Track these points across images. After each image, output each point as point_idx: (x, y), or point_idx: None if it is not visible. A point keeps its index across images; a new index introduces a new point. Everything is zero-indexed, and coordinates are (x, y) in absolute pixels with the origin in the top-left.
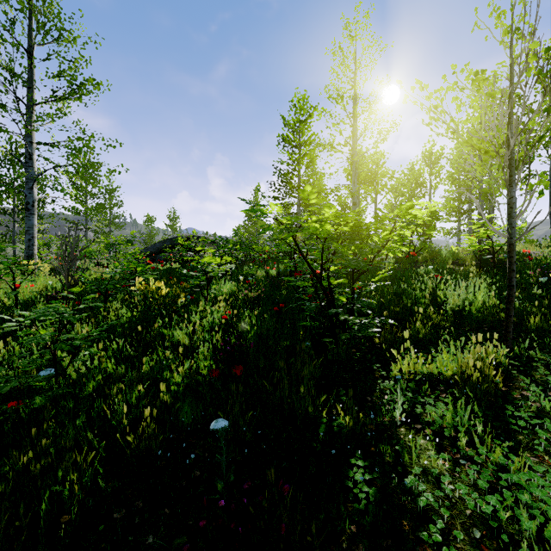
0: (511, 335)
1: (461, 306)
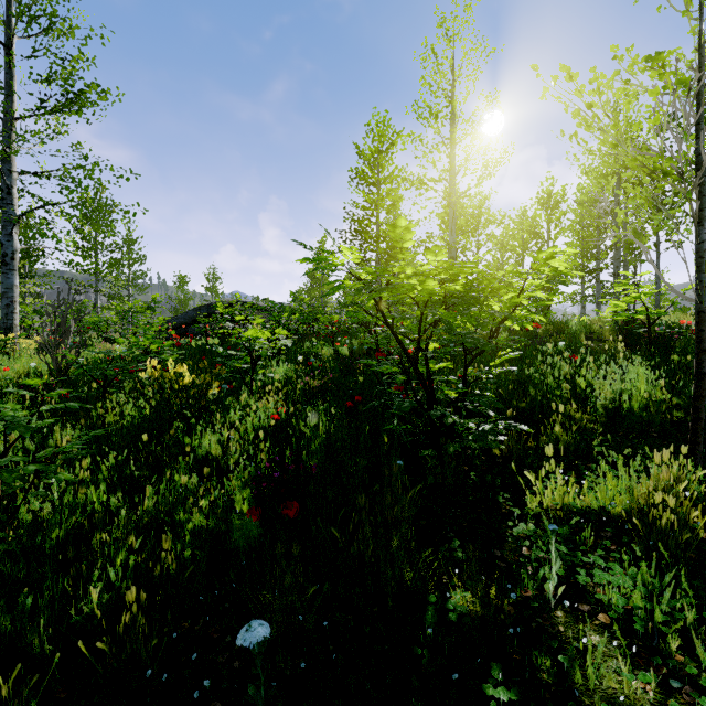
0: (702, 447)
1: (617, 402)
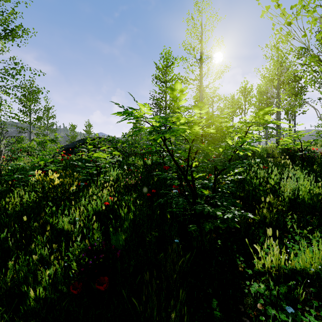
0: None
1: (296, 195)
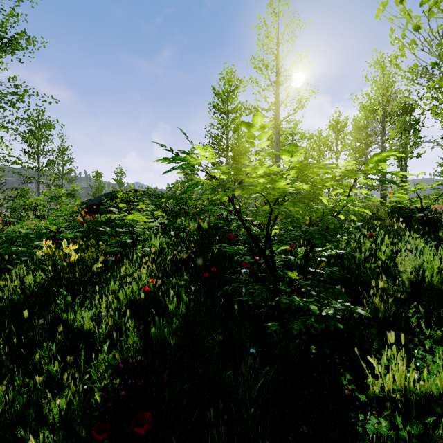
0: None
1: (420, 277)
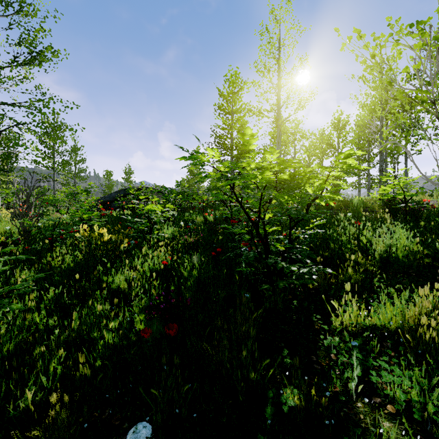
0: None
1: (388, 252)
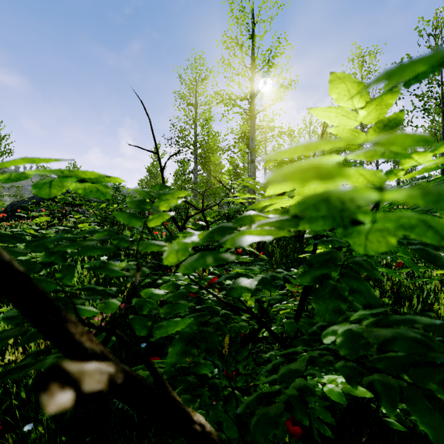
0: None
1: None
